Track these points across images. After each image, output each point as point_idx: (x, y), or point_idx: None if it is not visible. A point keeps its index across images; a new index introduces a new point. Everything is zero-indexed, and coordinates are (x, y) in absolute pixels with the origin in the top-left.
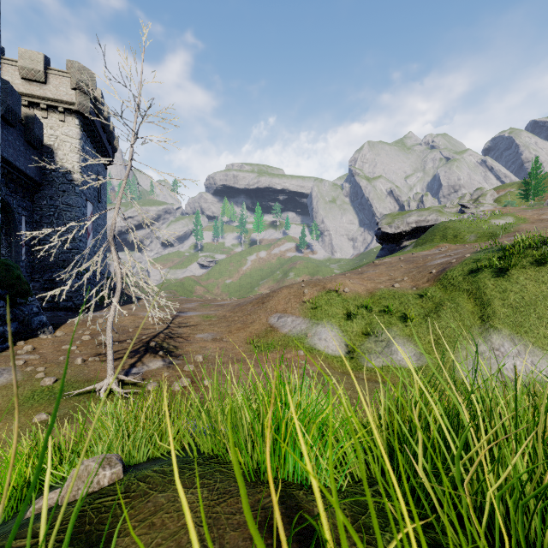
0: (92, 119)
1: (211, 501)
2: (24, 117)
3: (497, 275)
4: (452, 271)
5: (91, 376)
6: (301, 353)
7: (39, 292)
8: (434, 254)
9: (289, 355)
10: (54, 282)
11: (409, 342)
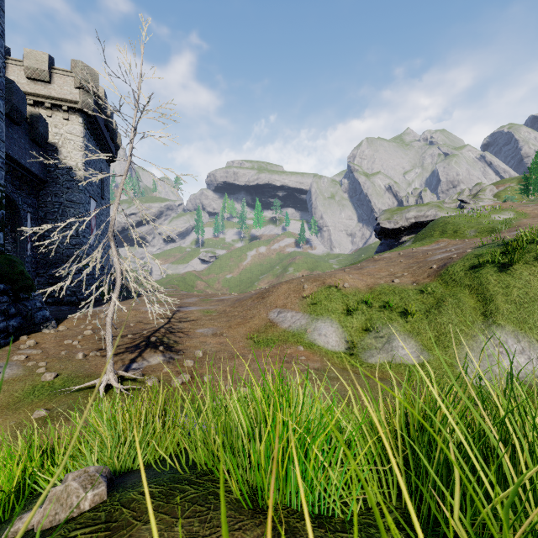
0: (95, 117)
1: (203, 537)
2: (29, 116)
3: (499, 270)
4: (453, 267)
5: (91, 371)
6: (301, 348)
7: (44, 287)
8: (434, 249)
9: (289, 351)
10: (58, 277)
11: (410, 338)
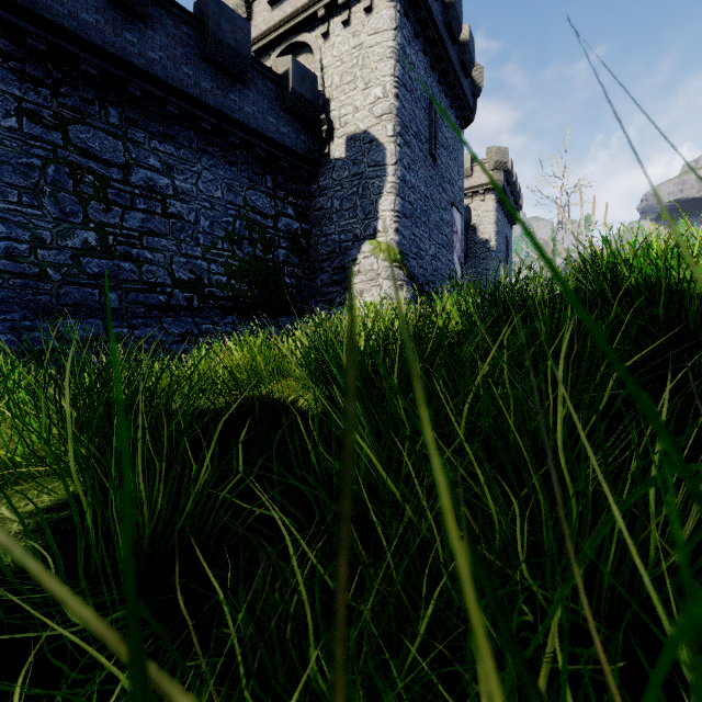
0: (503, 189)
1: None
2: None
3: None
4: None
5: None
6: None
7: None
8: None
9: None
10: None
11: None
